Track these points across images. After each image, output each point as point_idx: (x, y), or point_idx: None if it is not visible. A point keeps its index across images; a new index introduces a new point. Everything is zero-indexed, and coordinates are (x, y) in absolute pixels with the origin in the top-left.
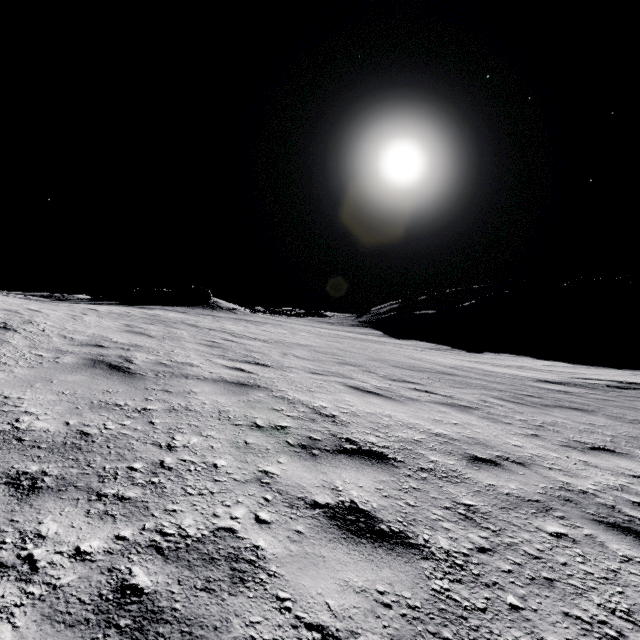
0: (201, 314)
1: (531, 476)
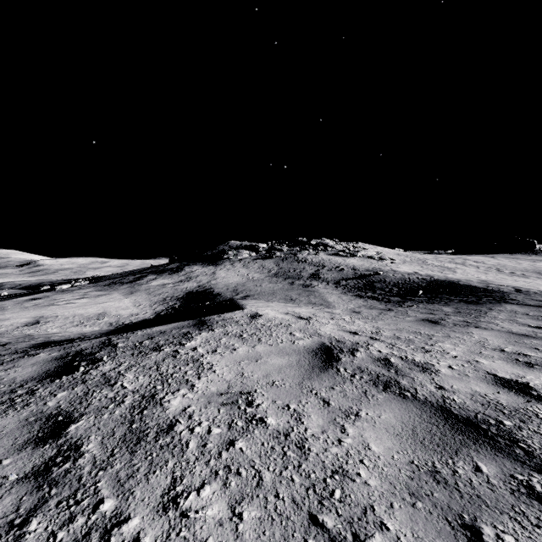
0: (506, 257)
1: (458, 269)
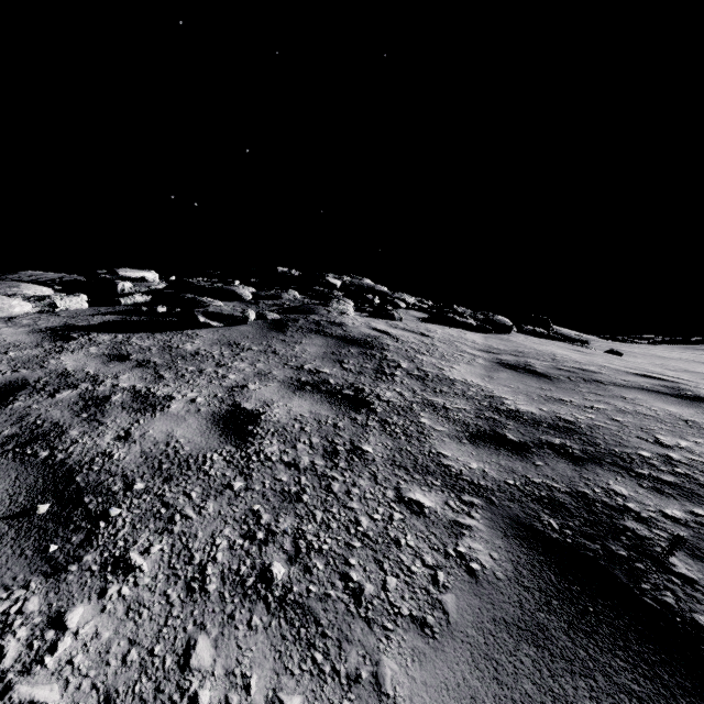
0: None
1: None
